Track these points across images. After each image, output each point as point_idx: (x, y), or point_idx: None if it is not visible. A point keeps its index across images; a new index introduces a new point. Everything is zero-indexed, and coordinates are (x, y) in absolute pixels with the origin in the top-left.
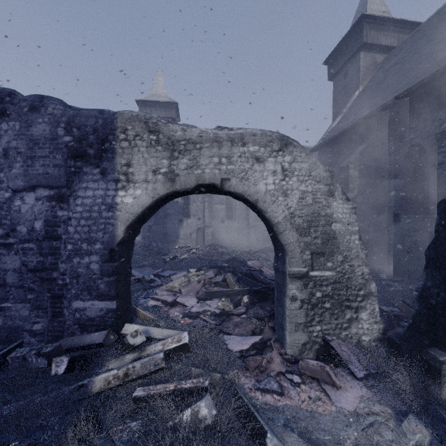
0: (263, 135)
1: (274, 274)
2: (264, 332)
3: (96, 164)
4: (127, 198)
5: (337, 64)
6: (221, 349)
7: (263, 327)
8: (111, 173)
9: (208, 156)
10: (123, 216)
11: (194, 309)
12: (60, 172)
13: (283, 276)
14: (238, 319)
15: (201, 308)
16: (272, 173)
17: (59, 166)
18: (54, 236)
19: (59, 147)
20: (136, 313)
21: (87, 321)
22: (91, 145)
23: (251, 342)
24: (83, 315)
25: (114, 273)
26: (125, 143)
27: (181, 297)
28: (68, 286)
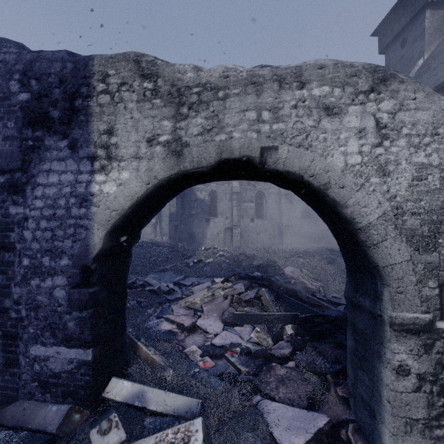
0: (339, 66)
1: (320, 287)
2: (328, 402)
3: (63, 133)
4: (109, 186)
5: (391, 32)
6: (261, 441)
7: (326, 392)
8: (84, 147)
9: (237, 110)
10: (102, 214)
11: (218, 340)
12: (13, 147)
13: (375, 322)
14: (283, 370)
15: (227, 339)
16: (357, 133)
17: (11, 139)
18: (5, 245)
19: (12, 110)
20: (136, 350)
21: (50, 377)
22: (55, 104)
23: (312, 429)
24: (45, 367)
25: (88, 305)
26: (105, 98)
27: (202, 318)
28: (24, 321)
